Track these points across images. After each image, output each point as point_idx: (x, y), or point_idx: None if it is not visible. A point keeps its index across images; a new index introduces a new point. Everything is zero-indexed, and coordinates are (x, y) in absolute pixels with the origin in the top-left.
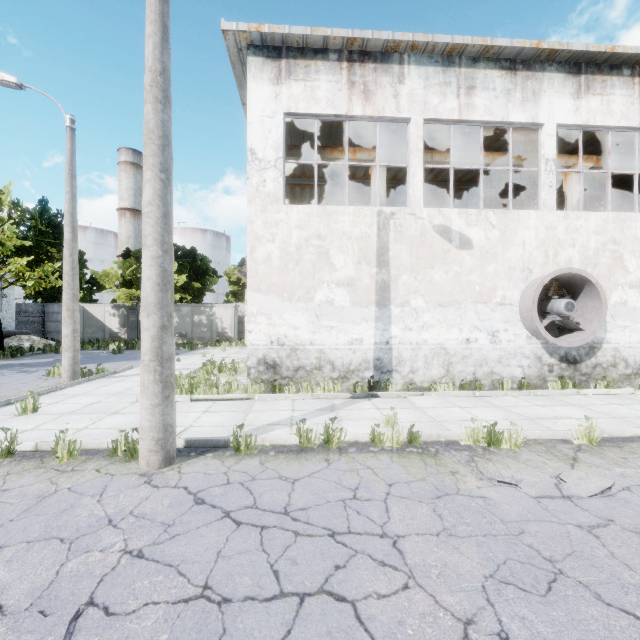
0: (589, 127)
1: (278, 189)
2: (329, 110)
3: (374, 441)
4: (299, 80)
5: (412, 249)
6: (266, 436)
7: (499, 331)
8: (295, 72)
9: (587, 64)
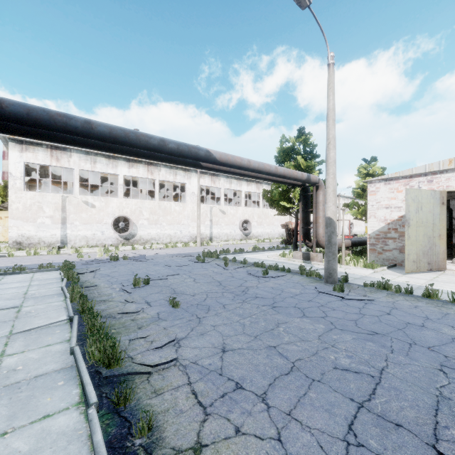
0: (134, 176)
1: (22, 186)
2: (43, 163)
3: (48, 254)
4: (31, 152)
5: (75, 207)
6: (17, 254)
7: (105, 231)
8: (29, 149)
9: (132, 160)
